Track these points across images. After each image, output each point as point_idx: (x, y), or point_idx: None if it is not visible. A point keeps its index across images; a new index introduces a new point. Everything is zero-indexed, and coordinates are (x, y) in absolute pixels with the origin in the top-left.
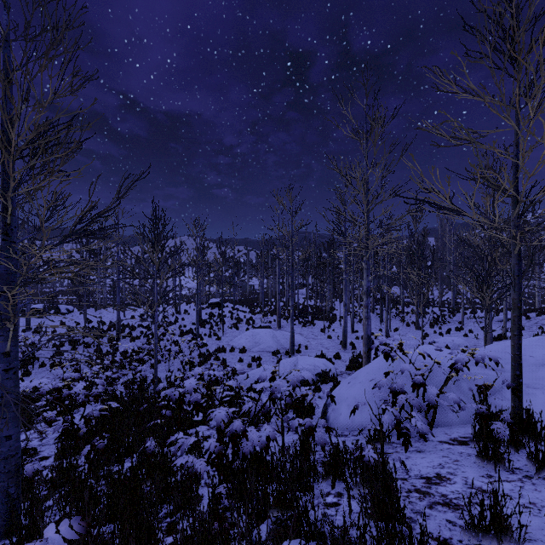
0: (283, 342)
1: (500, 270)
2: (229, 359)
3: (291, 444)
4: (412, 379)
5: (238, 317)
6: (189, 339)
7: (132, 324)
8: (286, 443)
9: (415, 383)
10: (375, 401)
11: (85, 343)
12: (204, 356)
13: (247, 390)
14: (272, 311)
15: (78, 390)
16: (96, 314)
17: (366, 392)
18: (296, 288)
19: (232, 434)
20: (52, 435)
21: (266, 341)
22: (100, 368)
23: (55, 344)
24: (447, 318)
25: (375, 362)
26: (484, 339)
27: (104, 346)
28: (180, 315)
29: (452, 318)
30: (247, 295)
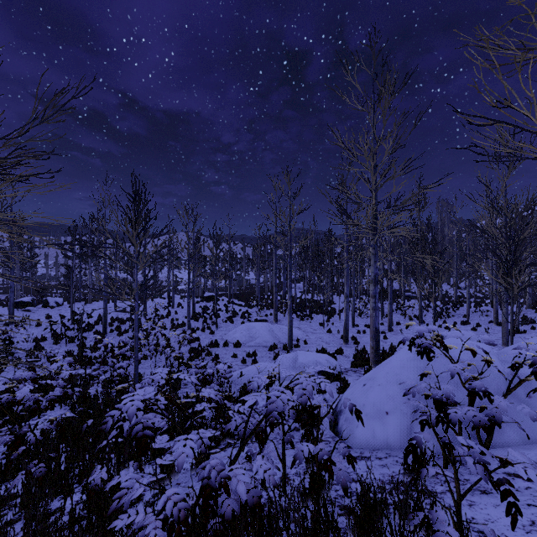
0: (281, 336)
1: (531, 252)
2: (222, 355)
3: (299, 489)
4: (462, 384)
5: (233, 310)
6: (178, 332)
7: (121, 317)
8: (288, 467)
9: (473, 391)
10: (402, 410)
11: (68, 337)
12: (195, 351)
13: (240, 391)
14: (269, 304)
15: (21, 395)
16: (86, 307)
17: (389, 398)
18: (293, 282)
19: (202, 483)
20: (2, 447)
21: (263, 335)
22: (61, 366)
23: (36, 338)
24: (450, 312)
25: (396, 359)
26: (511, 332)
27: (89, 340)
28: (173, 308)
29: (456, 312)
30: (243, 290)
